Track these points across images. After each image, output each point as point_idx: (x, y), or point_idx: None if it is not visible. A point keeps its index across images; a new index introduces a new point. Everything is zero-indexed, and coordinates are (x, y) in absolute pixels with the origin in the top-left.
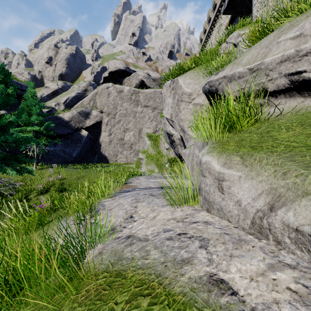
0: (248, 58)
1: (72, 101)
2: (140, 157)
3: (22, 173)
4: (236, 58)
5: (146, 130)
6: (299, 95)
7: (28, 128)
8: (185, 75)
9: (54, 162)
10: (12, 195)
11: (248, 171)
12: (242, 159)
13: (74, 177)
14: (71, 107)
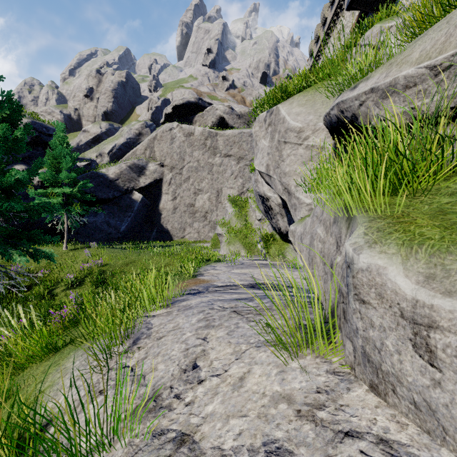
0: (423, 48)
1: (121, 151)
2: (219, 232)
3: (37, 259)
4: (394, 56)
5: (227, 191)
6: None
7: (55, 189)
8: (290, 100)
9: (94, 239)
10: (31, 288)
11: None
12: None
13: (120, 263)
14: (118, 159)
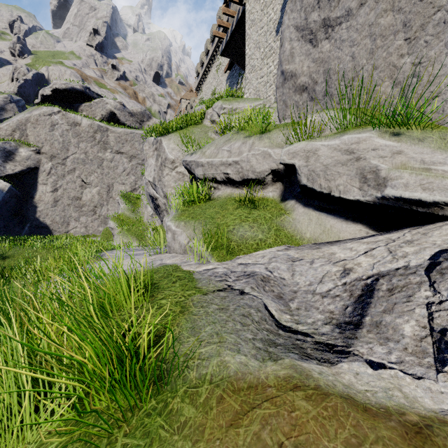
0: (209, 152)
1: None
2: (111, 226)
3: None
4: (205, 146)
5: (119, 187)
6: (230, 186)
7: None
8: (169, 137)
9: None
10: None
11: (185, 229)
12: (185, 224)
13: None
14: None
